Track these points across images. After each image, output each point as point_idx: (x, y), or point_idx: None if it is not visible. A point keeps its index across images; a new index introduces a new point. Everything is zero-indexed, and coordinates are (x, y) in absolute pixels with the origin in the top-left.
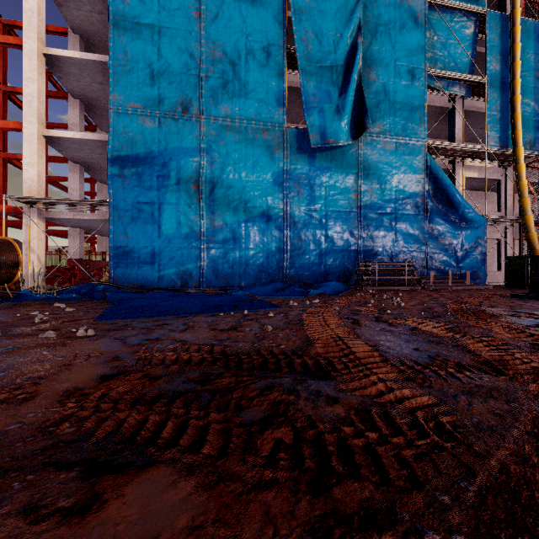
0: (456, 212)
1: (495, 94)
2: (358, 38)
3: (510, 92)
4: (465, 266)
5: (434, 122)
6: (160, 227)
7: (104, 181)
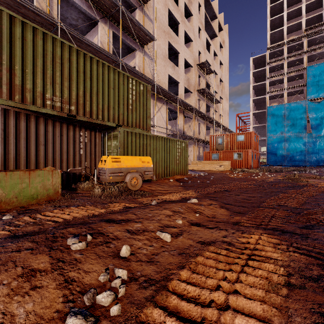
0: None
1: None
2: None
3: None
4: None
5: None
6: (276, 155)
7: None
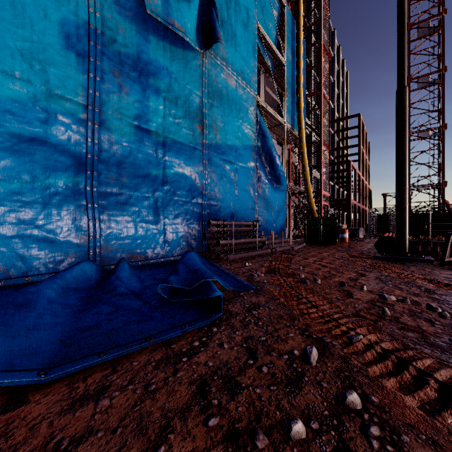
0: (275, 174)
1: (290, 80)
2: None
3: (297, 83)
4: (278, 226)
5: None
6: None
7: None
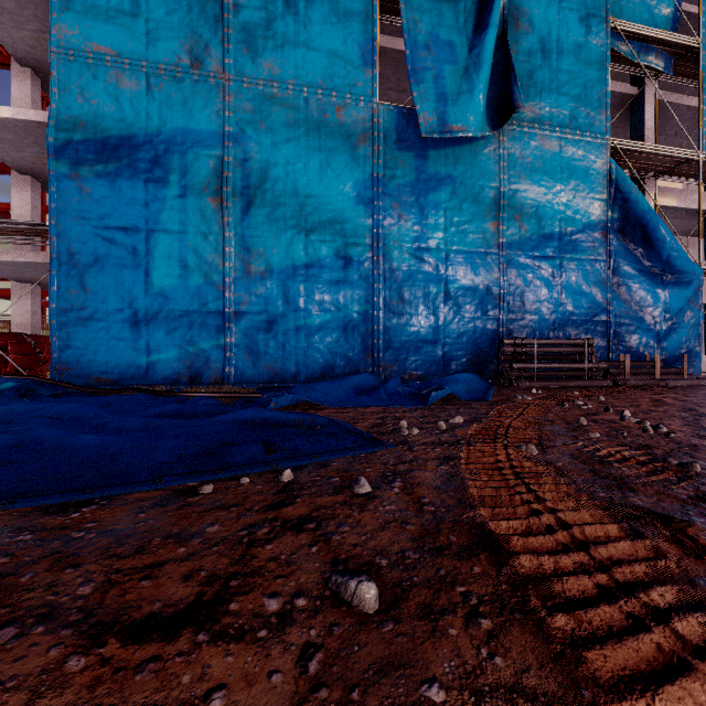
0: (658, 257)
1: None
2: None
3: None
4: (670, 346)
5: None
6: (149, 274)
7: None
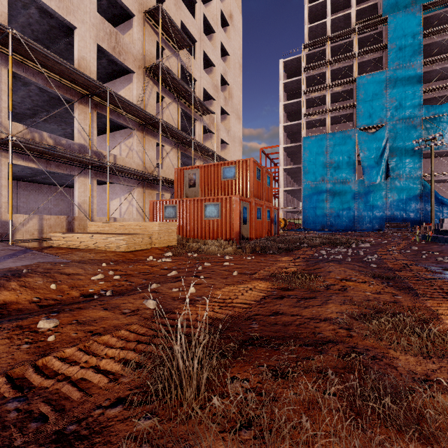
0: (439, 202)
1: None
2: (385, 145)
3: None
4: None
5: (447, 153)
6: (316, 213)
7: (290, 194)
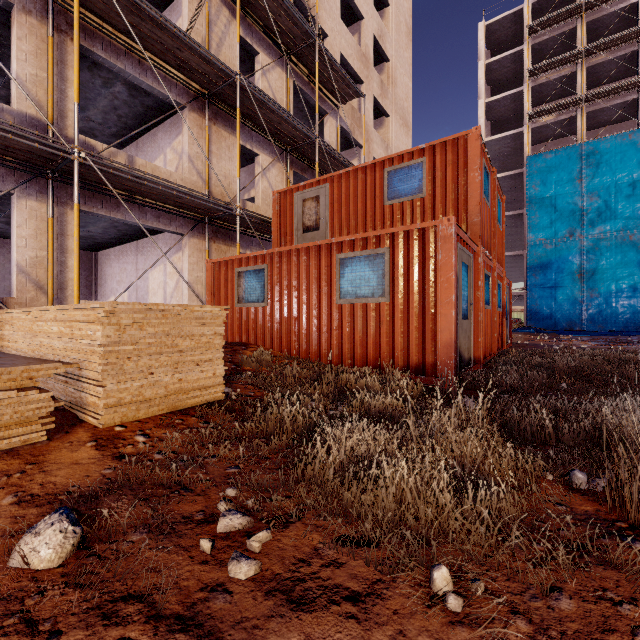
0: None
1: None
2: None
3: None
4: None
5: None
6: (555, 299)
7: None
